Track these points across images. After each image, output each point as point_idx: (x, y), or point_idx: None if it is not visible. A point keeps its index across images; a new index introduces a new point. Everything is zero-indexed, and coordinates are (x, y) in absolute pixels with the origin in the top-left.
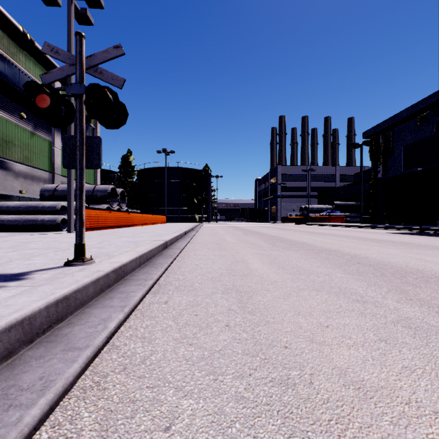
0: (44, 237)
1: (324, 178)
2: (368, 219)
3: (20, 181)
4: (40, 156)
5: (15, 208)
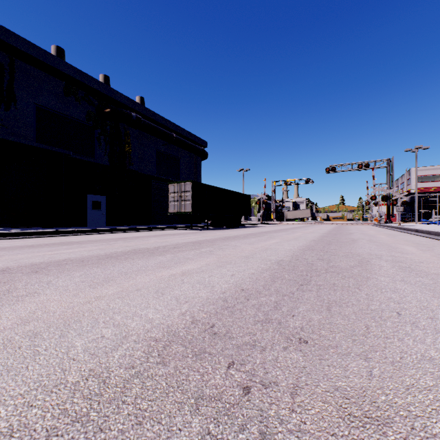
0: None
1: None
2: None
3: None
4: None
5: None
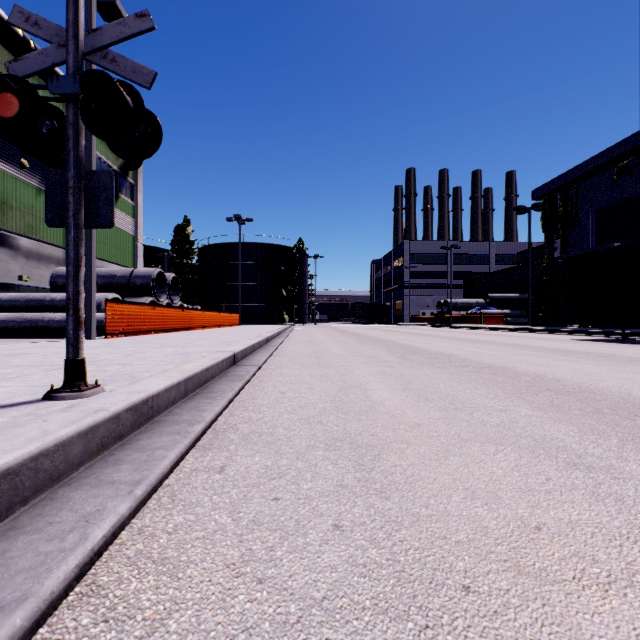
0: (44, 347)
1: (472, 259)
2: (539, 320)
3: (19, 262)
4: None
5: (9, 302)
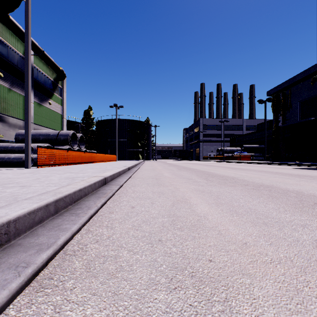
0: None
1: (234, 128)
2: (270, 158)
3: None
4: (15, 107)
5: None
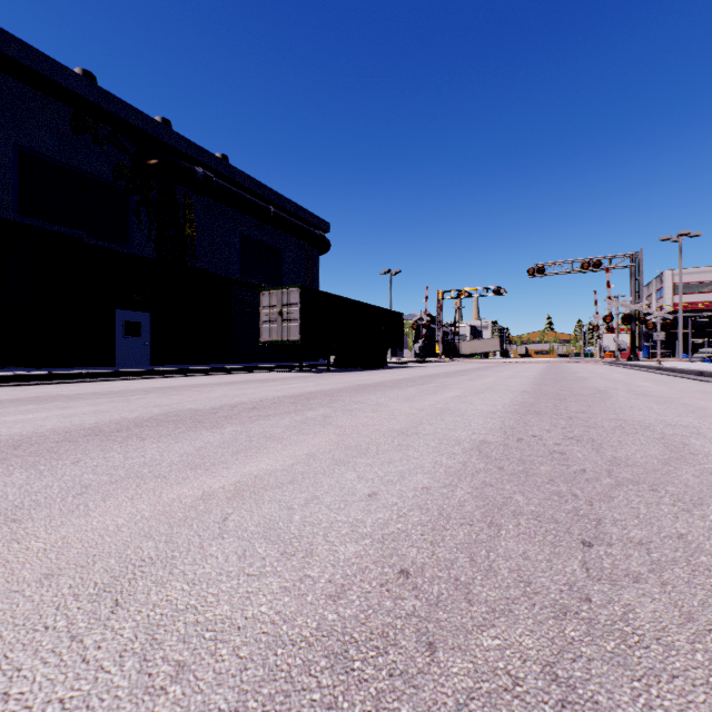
0: None
1: None
2: None
3: None
4: None
5: None
